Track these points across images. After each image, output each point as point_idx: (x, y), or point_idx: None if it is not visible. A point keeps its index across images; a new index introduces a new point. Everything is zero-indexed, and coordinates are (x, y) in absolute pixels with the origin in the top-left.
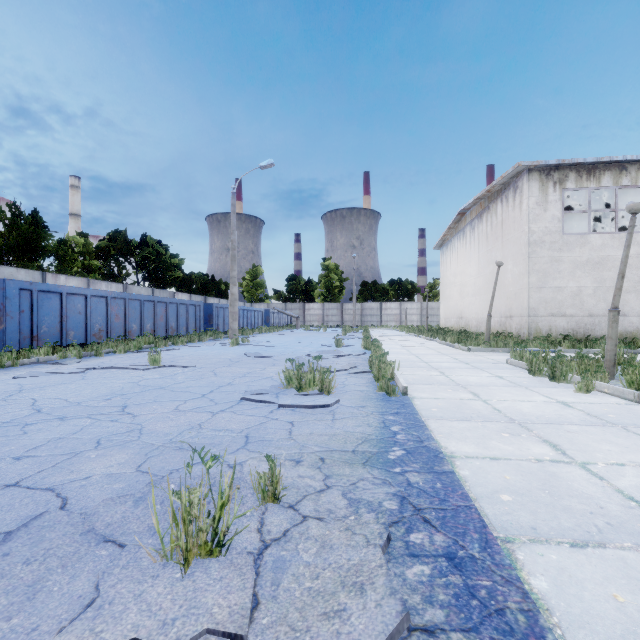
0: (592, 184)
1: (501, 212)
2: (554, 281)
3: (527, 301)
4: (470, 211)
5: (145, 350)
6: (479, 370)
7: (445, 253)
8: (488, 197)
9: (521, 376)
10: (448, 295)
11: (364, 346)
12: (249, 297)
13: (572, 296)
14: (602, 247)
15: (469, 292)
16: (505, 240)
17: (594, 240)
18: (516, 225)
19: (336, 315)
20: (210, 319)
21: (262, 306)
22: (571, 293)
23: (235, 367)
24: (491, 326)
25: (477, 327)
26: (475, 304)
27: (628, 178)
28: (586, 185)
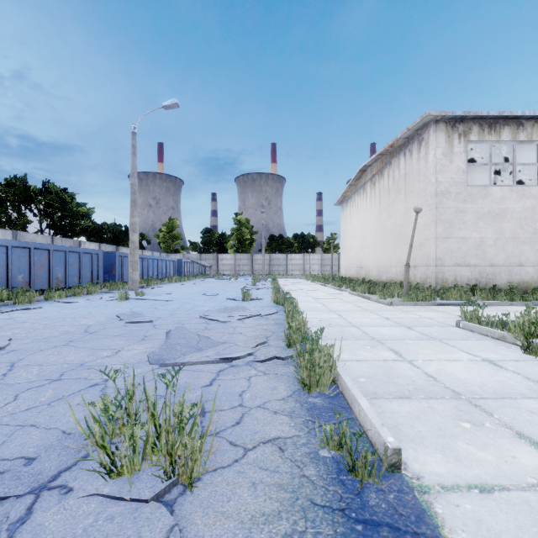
0: (493, 138)
1: (404, 165)
2: (459, 231)
3: (434, 251)
4: (371, 168)
5: None
6: (441, 343)
7: (345, 209)
8: (390, 153)
9: (517, 358)
10: (348, 247)
11: (274, 300)
12: (165, 248)
13: (475, 246)
14: (502, 199)
15: (370, 243)
16: (409, 192)
17: (495, 192)
18: (421, 177)
19: (247, 265)
20: (112, 269)
21: (178, 256)
22: (474, 243)
23: (71, 348)
24: (393, 275)
25: (378, 276)
26: (376, 255)
27: (524, 134)
28: (488, 138)
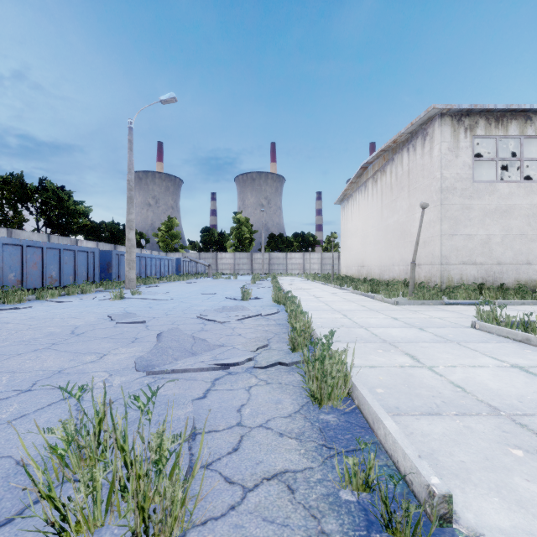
0: (500, 132)
1: (407, 161)
2: (465, 229)
3: (439, 249)
4: (372, 165)
5: None
6: (459, 346)
7: (346, 207)
8: (392, 149)
9: None
10: (349, 245)
11: (275, 299)
12: (164, 247)
13: (482, 244)
14: (509, 195)
15: (371, 242)
16: (412, 189)
17: (502, 188)
18: (425, 172)
19: (246, 264)
20: (109, 267)
21: (177, 255)
22: (481, 241)
23: (52, 352)
24: (396, 274)
25: (380, 275)
26: (378, 253)
27: (532, 128)
28: (495, 133)
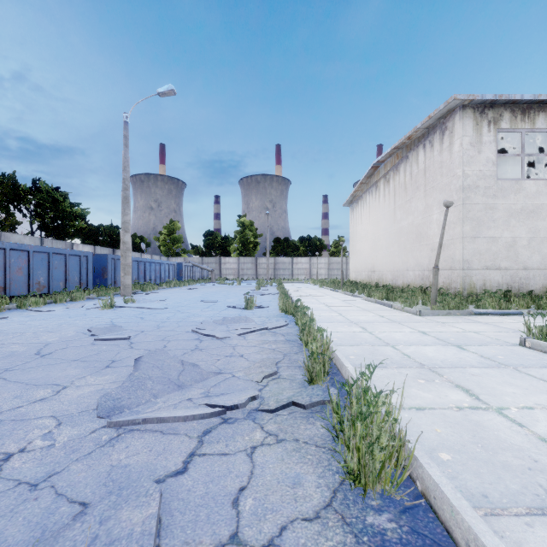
0: (527, 125)
1: (424, 159)
2: (488, 230)
3: (460, 252)
4: (384, 164)
5: None
6: (520, 374)
7: (355, 209)
8: (406, 146)
9: None
10: (359, 249)
11: (282, 308)
12: (166, 251)
13: (507, 247)
14: (536, 194)
15: (383, 245)
16: (429, 188)
17: (529, 186)
18: (444, 170)
19: (251, 269)
20: (104, 272)
21: (179, 260)
22: (506, 244)
23: None
24: (410, 280)
25: (393, 281)
26: (390, 257)
27: None
28: (521, 126)
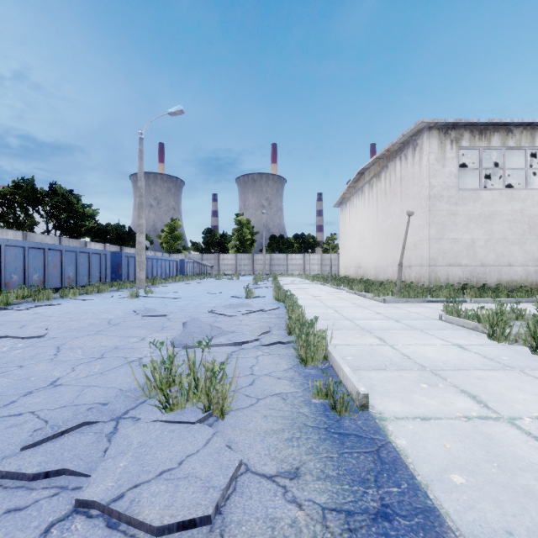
0: (483, 144)
1: (400, 169)
2: (451, 233)
3: (427, 251)
4: (368, 171)
5: (12, 306)
6: (421, 332)
7: (344, 210)
8: (386, 157)
9: (482, 343)
10: (347, 247)
11: (276, 297)
12: (167, 248)
13: (467, 247)
14: (492, 202)
15: (367, 244)
16: (404, 195)
17: (485, 196)
18: (416, 180)
19: (248, 265)
20: (119, 268)
21: (180, 256)
22: (466, 244)
23: (102, 336)
24: (390, 275)
25: (375, 276)
26: (373, 255)
27: (513, 140)
28: (478, 144)
